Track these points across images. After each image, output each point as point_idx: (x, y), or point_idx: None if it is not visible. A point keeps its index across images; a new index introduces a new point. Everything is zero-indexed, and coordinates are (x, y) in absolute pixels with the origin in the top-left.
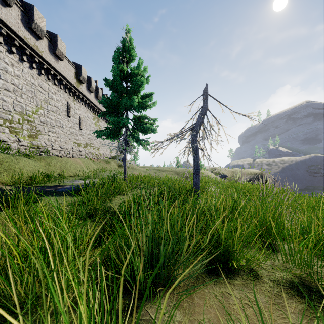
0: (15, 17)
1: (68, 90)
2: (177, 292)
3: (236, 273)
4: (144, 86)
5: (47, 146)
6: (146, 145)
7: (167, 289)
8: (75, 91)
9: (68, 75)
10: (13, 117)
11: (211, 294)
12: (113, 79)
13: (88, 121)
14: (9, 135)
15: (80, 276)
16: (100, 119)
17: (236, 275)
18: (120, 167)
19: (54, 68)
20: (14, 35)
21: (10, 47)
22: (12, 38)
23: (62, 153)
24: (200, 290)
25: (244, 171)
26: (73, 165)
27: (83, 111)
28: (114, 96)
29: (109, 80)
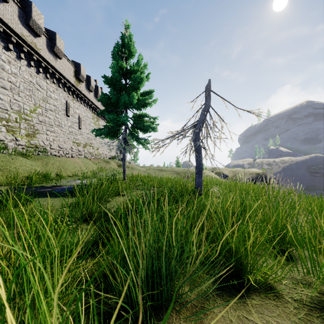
0: (12, 14)
1: (67, 89)
2: (185, 317)
3: (251, 290)
4: (143, 83)
5: (46, 145)
6: (146, 144)
7: (171, 313)
8: (74, 90)
9: (66, 73)
10: (10, 115)
11: (225, 319)
12: (112, 75)
13: (88, 121)
14: (6, 134)
15: (61, 304)
16: (100, 119)
17: (252, 292)
18: (119, 167)
19: (52, 66)
20: (11, 32)
21: (7, 44)
22: (9, 35)
23: (60, 152)
24: (212, 315)
25: (245, 171)
26: (71, 165)
27: (83, 110)
28: (112, 93)
29: (107, 77)
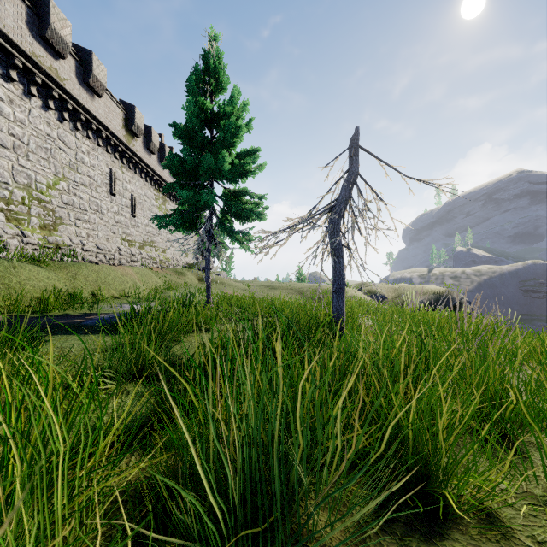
0: (16, 18)
1: (111, 149)
2: None
3: (451, 519)
4: (242, 136)
5: (74, 244)
6: (246, 241)
7: None
8: (124, 150)
9: (111, 122)
10: (12, 193)
11: None
12: (187, 122)
13: (147, 203)
14: (6, 226)
15: None
16: (168, 200)
17: (452, 524)
18: (201, 282)
19: (86, 109)
20: (14, 49)
21: (8, 71)
22: (10, 55)
23: (100, 257)
24: None
25: (416, 288)
26: (118, 278)
27: (138, 186)
28: (188, 152)
29: (179, 126)
